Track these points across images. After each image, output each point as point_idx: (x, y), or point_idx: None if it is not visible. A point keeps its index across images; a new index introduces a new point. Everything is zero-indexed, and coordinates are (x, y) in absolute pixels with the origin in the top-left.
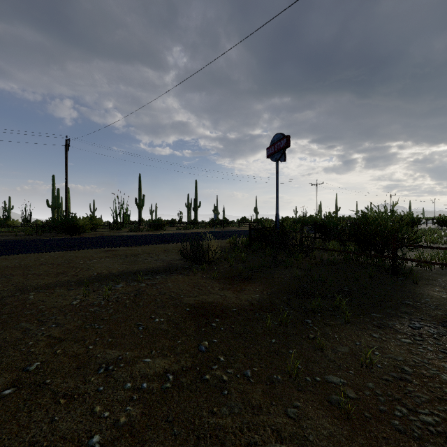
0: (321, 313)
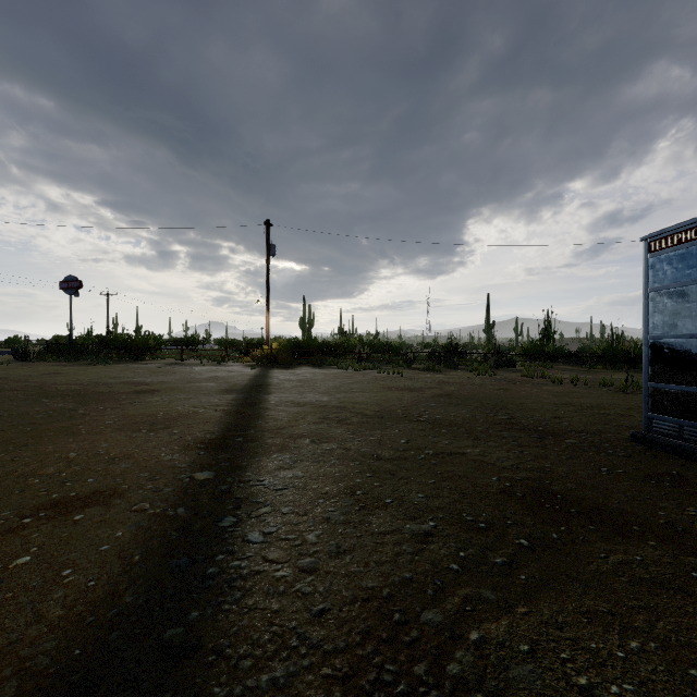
0: (102, 364)
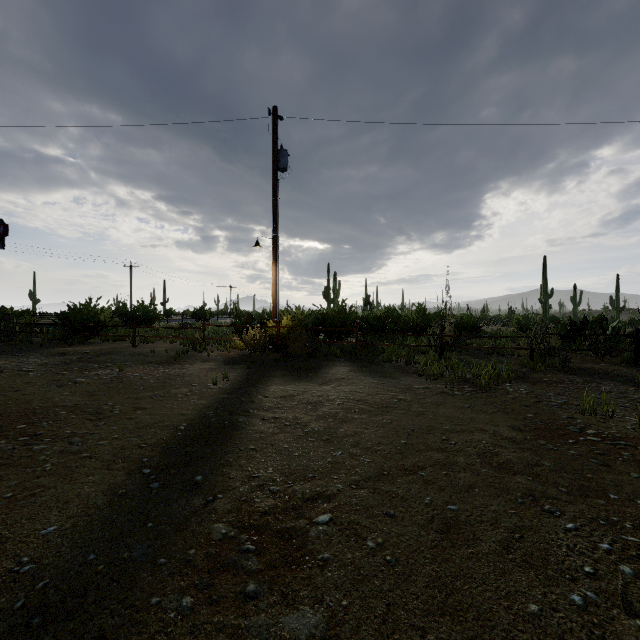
0: None
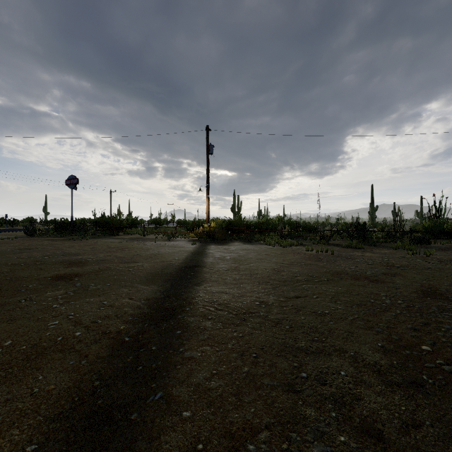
0: (83, 239)
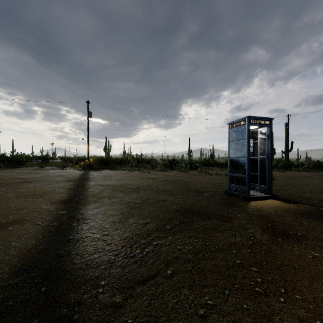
0: None
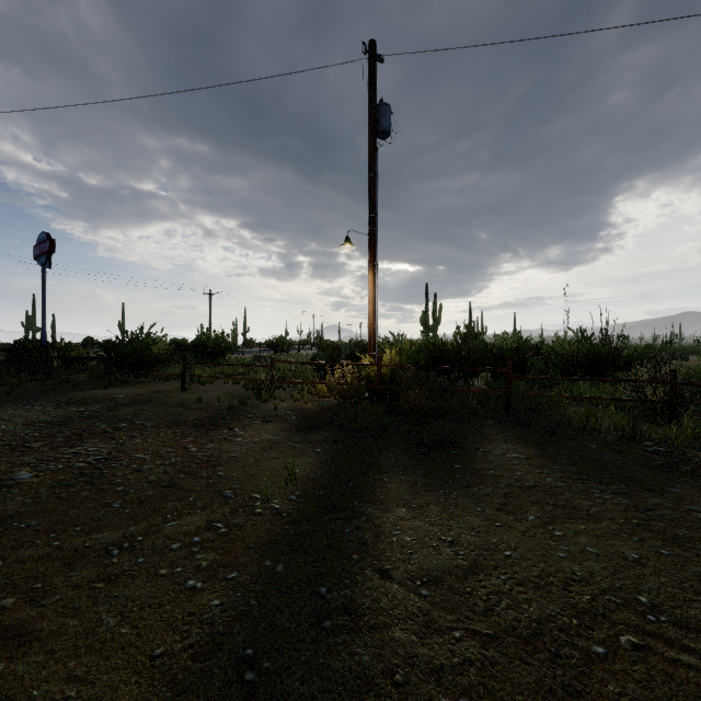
0: None
